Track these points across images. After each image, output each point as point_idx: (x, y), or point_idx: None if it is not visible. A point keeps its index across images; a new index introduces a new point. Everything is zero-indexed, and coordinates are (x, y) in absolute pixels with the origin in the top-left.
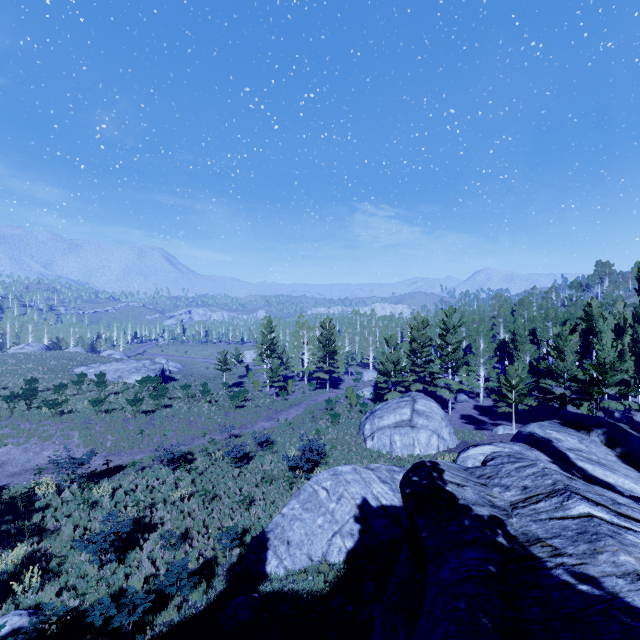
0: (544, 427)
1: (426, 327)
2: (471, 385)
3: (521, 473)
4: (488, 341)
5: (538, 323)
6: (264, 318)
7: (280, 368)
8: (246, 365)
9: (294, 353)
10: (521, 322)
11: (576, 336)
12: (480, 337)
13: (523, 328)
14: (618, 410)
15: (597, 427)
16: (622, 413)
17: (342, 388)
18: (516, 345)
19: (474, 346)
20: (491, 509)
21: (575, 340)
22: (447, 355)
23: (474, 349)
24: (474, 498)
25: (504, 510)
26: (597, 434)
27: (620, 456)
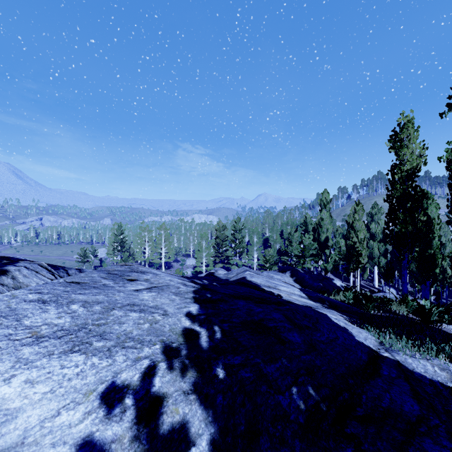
0: (269, 272)
1: (225, 229)
2: (250, 263)
3: (238, 270)
4: (259, 237)
5: (284, 227)
6: (115, 224)
7: (129, 258)
8: (100, 258)
9: (138, 248)
10: (275, 226)
11: (298, 233)
12: (254, 235)
13: (276, 230)
14: (317, 271)
15: (288, 270)
16: (317, 272)
17: (172, 270)
18: (273, 239)
19: (251, 240)
20: (226, 278)
21: (297, 235)
22: (236, 246)
23: (251, 242)
24: (222, 276)
25: (230, 278)
26: (288, 273)
27: (294, 280)
